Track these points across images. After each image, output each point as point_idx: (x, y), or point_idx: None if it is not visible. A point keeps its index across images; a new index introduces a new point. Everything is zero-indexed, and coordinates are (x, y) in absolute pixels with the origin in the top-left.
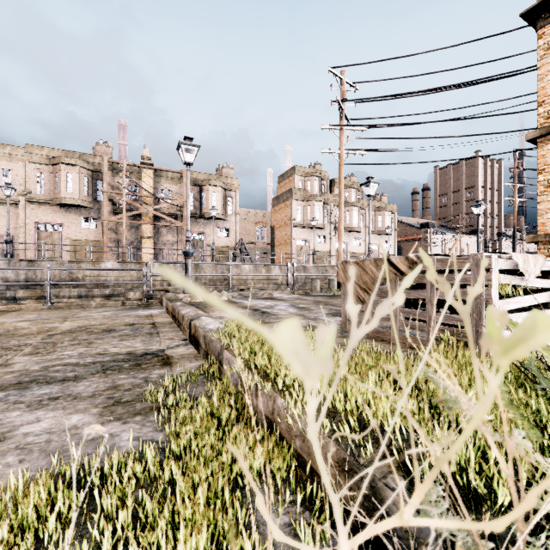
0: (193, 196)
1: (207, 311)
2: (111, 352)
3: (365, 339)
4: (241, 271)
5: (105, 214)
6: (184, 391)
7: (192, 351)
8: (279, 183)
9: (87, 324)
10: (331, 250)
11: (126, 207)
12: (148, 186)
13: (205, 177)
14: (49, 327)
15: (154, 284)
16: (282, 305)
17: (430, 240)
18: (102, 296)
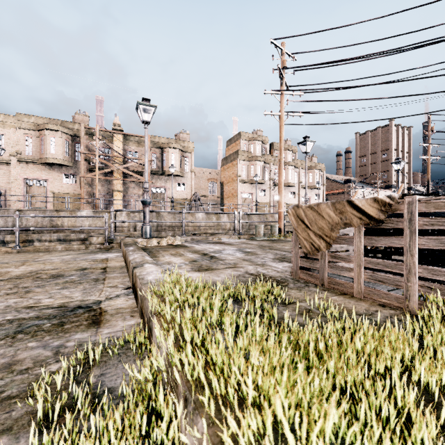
0: (156, 157)
1: (158, 256)
2: (41, 305)
3: (322, 291)
4: (195, 218)
5: (82, 171)
6: (97, 374)
7: (131, 304)
8: (227, 146)
9: (40, 268)
10: (270, 202)
11: (100, 166)
12: (118, 149)
13: (166, 141)
14: (0, 272)
15: (122, 229)
16: (229, 249)
17: (352, 193)
18: (78, 239)
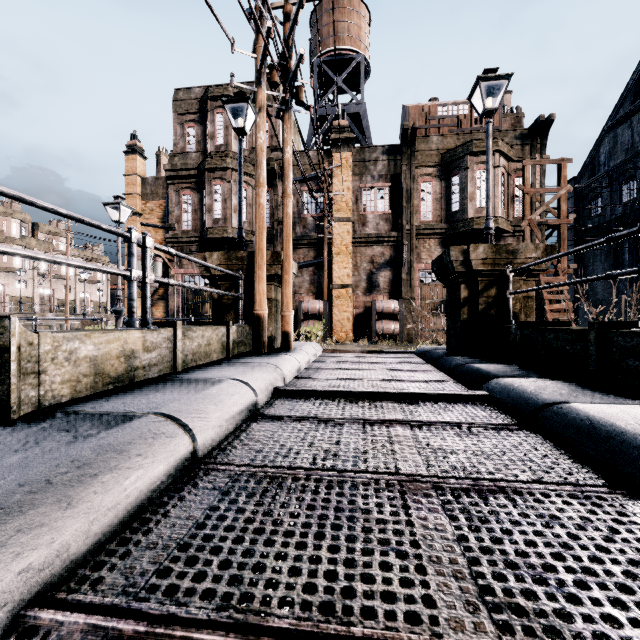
0: None
1: None
2: None
3: None
4: None
5: None
6: None
7: None
8: None
9: None
10: (35, 296)
11: None
12: None
13: None
14: None
15: None
16: None
17: None
18: None
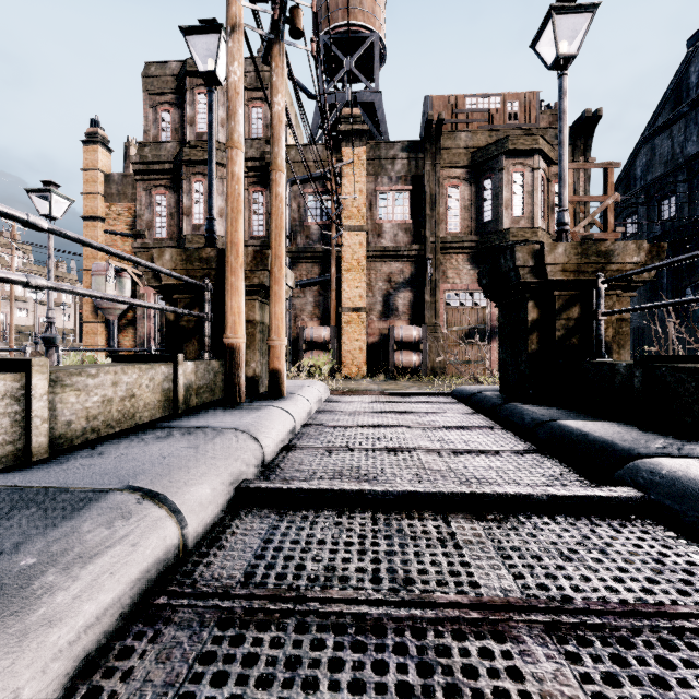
0: None
1: None
2: None
3: None
4: None
5: None
6: None
7: None
8: None
9: None
10: None
11: None
12: None
13: None
14: None
15: None
16: None
17: None
18: None
